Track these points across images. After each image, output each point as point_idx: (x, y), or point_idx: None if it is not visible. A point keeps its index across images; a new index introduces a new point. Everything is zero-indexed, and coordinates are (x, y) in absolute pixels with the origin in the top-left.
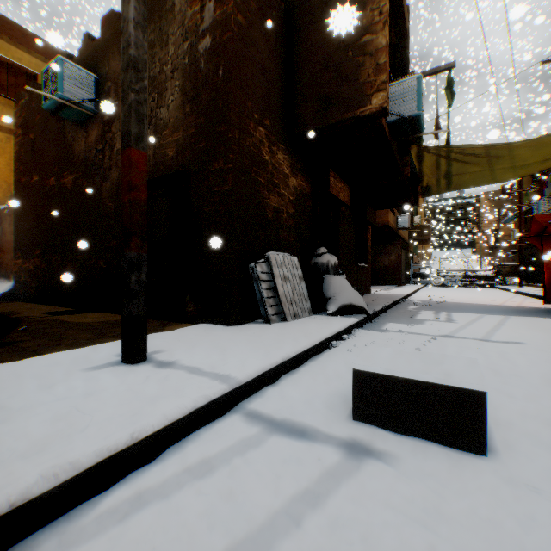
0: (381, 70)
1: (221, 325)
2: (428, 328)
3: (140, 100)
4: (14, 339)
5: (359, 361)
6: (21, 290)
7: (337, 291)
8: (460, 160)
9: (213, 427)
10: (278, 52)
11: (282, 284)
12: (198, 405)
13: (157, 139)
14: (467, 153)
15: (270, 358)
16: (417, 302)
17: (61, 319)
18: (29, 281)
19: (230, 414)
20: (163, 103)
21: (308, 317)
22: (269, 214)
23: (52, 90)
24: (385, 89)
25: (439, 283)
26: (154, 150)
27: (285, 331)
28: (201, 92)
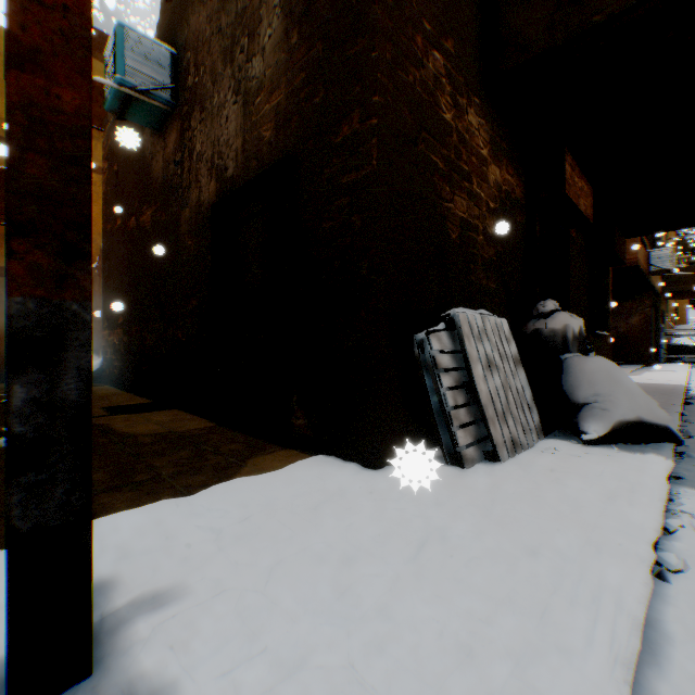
0: None
1: (355, 465)
2: None
3: None
4: None
5: None
6: (107, 370)
7: (603, 390)
8: None
9: None
10: None
11: (484, 376)
12: None
13: (248, 117)
14: None
15: None
16: None
17: (109, 424)
18: (113, 358)
19: None
20: (255, 49)
21: (538, 445)
22: (451, 233)
23: (111, 78)
24: None
25: None
26: (243, 137)
27: (512, 503)
28: None
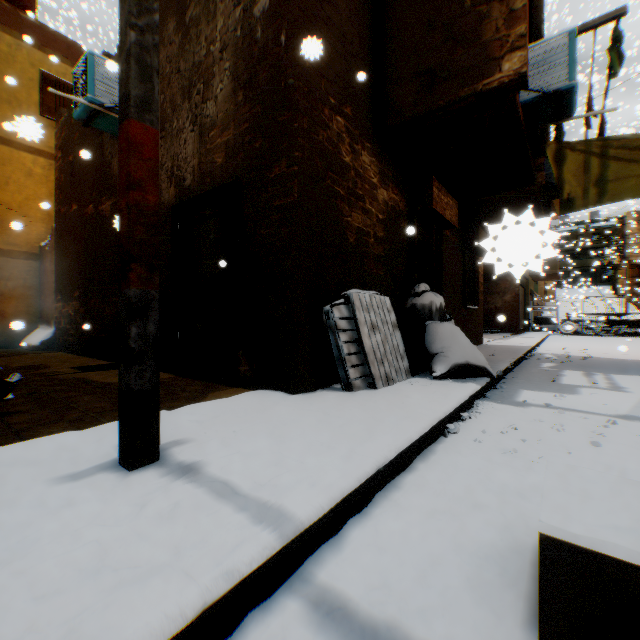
0: (517, 18)
1: (284, 393)
2: (588, 401)
3: (146, 44)
4: (9, 409)
5: (551, 513)
6: (60, 338)
7: (447, 344)
8: (621, 158)
9: (243, 639)
10: (363, 16)
11: (369, 335)
12: (212, 598)
13: (203, 144)
14: (633, 147)
15: (356, 465)
16: (551, 357)
17: (87, 378)
18: (68, 327)
19: (281, 595)
20: (209, 95)
21: (406, 381)
22: (350, 238)
23: (81, 94)
24: (523, 47)
25: (570, 331)
26: (199, 158)
27: (375, 405)
28: (256, 72)
